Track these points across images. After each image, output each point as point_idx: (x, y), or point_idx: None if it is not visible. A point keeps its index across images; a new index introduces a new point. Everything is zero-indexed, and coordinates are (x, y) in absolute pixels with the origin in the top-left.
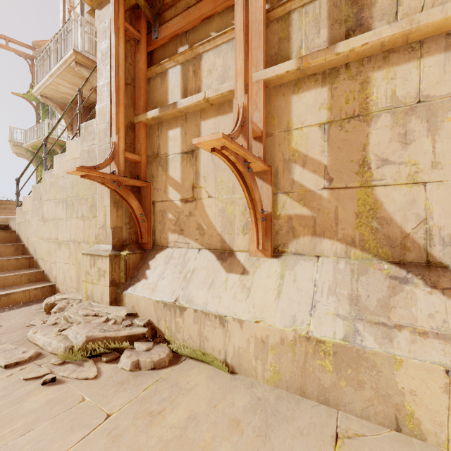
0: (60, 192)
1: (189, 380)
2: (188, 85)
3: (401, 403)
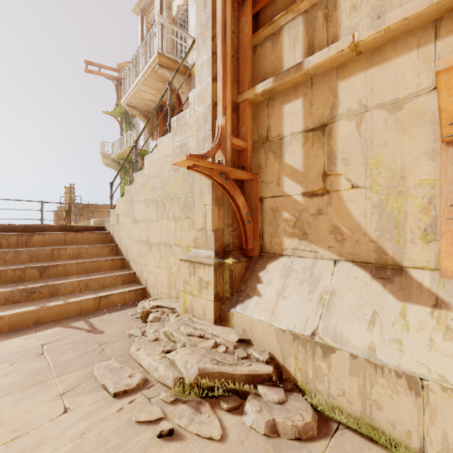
0: (151, 192)
1: None
2: (315, 38)
3: None
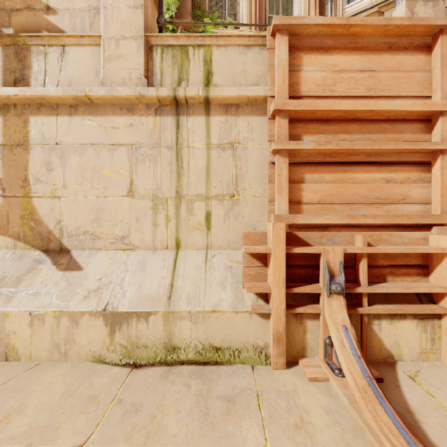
0: None
1: None
2: None
3: (8, 342)
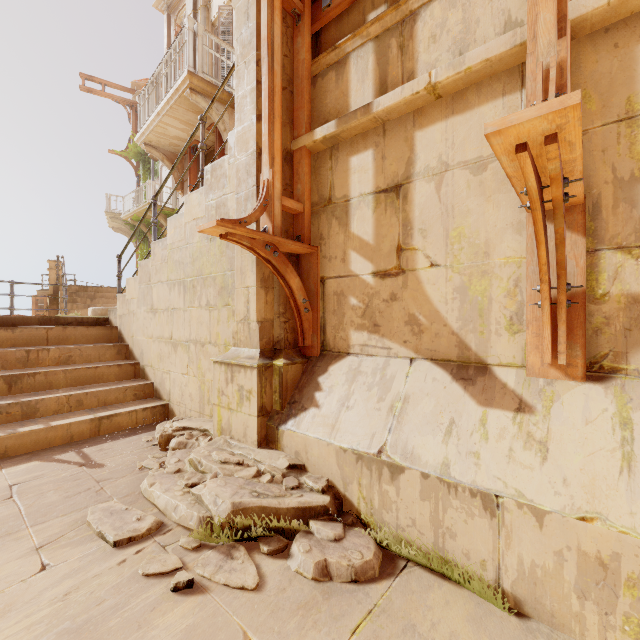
0: (176, 269)
1: (435, 621)
2: (388, 73)
3: None
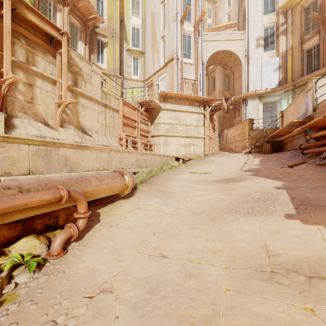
0: None
1: None
2: (29, 59)
3: None
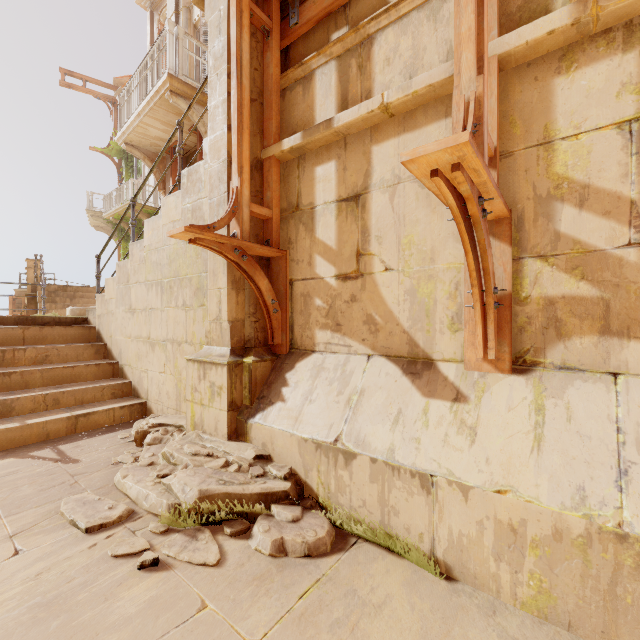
0: (154, 270)
1: (374, 586)
2: (349, 90)
3: None
